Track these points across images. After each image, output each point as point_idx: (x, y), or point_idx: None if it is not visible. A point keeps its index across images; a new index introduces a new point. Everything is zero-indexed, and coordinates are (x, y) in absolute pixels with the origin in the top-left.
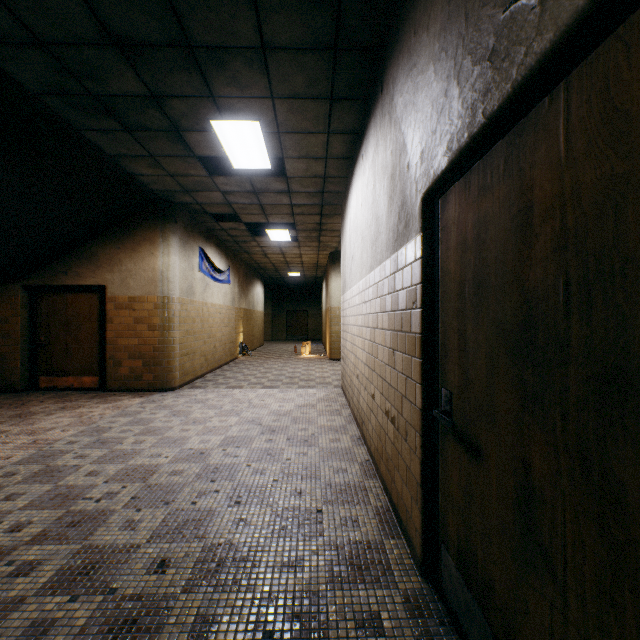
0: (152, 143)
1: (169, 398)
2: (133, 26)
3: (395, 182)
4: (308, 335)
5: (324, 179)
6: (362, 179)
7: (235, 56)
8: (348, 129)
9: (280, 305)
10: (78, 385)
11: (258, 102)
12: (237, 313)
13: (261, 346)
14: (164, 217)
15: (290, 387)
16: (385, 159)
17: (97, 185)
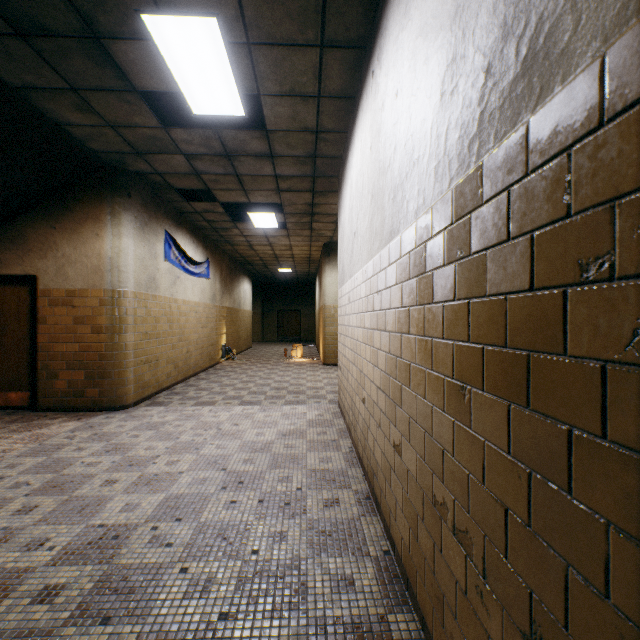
0: (66, 63)
1: (114, 421)
2: None
3: (472, 6)
4: (300, 336)
5: (316, 135)
6: (372, 107)
7: None
8: (351, 38)
9: (271, 304)
10: (2, 403)
11: None
12: (219, 312)
13: (249, 348)
14: (113, 189)
15: (274, 403)
16: (432, 3)
17: (5, 135)
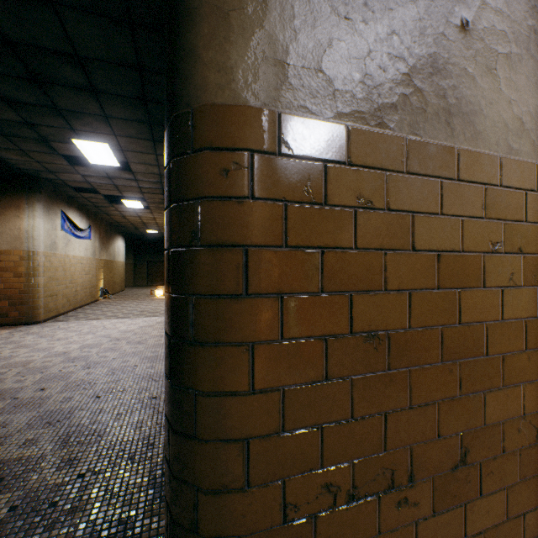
0: (23, 144)
1: (35, 328)
2: (18, 95)
3: None
4: None
5: (160, 175)
6: None
7: (88, 116)
8: None
9: (142, 256)
10: None
11: (106, 136)
12: (98, 263)
13: (122, 291)
14: (30, 188)
15: (139, 317)
16: None
17: None
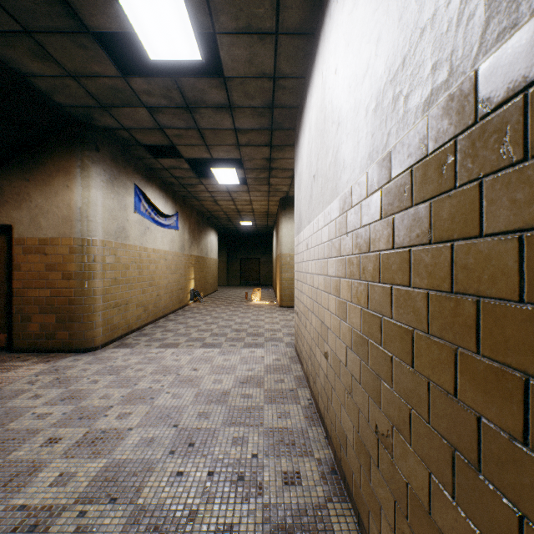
0: None
1: (79, 364)
2: None
3: None
4: (260, 281)
5: (274, 81)
6: (339, 20)
7: None
8: None
9: (234, 253)
10: None
11: None
12: (187, 260)
13: (215, 291)
14: (82, 143)
15: (234, 346)
16: None
17: None
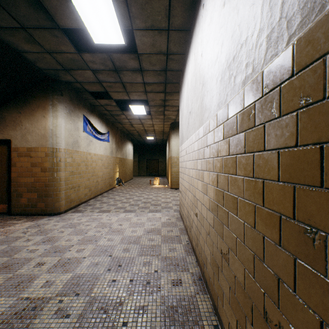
0: (16, 9)
1: (52, 222)
2: None
3: None
4: (158, 173)
5: (167, 56)
6: (203, 27)
7: None
8: None
9: (143, 156)
10: None
11: None
12: (114, 160)
13: (131, 179)
14: (52, 91)
15: (143, 211)
16: None
17: None
